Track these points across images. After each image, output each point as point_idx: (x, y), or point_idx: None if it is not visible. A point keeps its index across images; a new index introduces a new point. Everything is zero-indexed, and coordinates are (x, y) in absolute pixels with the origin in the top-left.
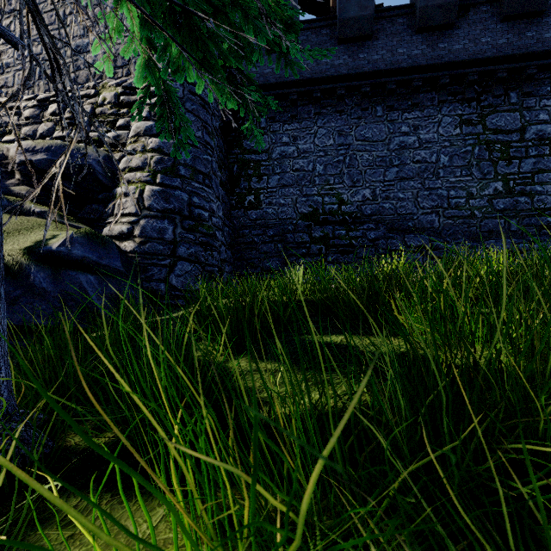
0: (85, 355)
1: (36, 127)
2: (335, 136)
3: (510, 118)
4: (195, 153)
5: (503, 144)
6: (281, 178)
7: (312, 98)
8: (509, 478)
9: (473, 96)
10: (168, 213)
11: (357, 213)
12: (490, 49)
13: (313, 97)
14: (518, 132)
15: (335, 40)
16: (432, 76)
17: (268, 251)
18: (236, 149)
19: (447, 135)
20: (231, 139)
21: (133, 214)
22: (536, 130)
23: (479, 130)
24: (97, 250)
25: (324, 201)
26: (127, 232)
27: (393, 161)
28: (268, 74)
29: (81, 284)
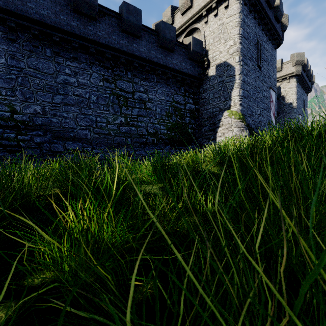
0: None
1: None
2: (7, 57)
3: (128, 85)
4: None
5: (124, 97)
6: None
7: None
8: None
9: (109, 66)
10: None
11: (29, 122)
12: (116, 44)
13: None
14: (131, 93)
15: None
16: (84, 44)
17: None
18: None
19: (95, 84)
20: None
21: None
22: (139, 95)
23: (113, 87)
24: None
25: None
26: None
27: (59, 90)
28: None
29: None
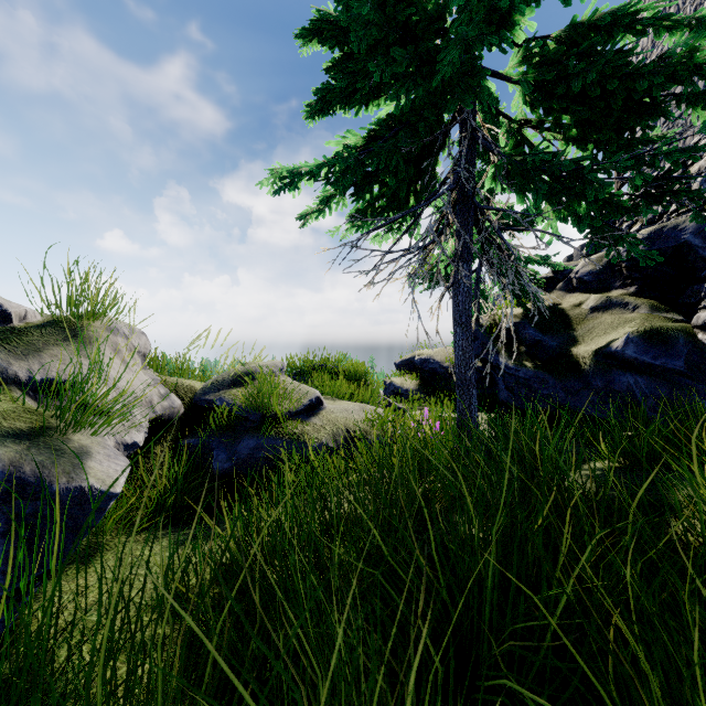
0: (575, 442)
1: (656, 207)
2: None
3: None
4: None
5: None
6: None
7: None
8: None
9: None
10: None
11: None
12: None
13: None
14: None
15: None
16: None
17: None
18: None
19: None
20: None
21: None
22: None
23: None
24: (653, 349)
25: None
26: None
27: None
28: None
29: (628, 384)
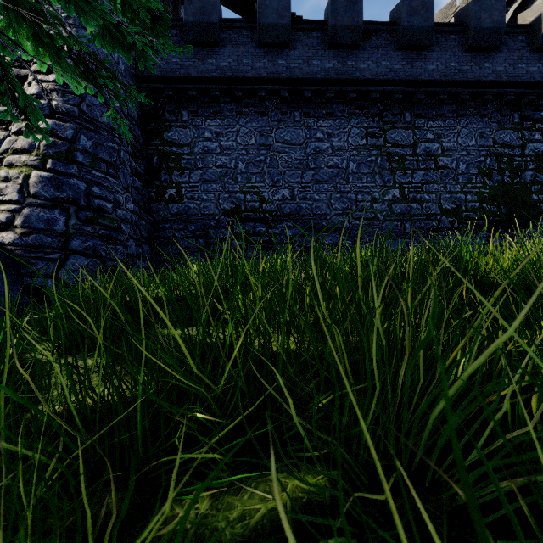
0: None
1: None
2: (256, 136)
3: (405, 134)
4: (97, 140)
5: (400, 156)
6: (204, 173)
7: (234, 97)
8: (195, 450)
9: (376, 112)
10: (60, 202)
11: (277, 211)
12: (389, 72)
13: (235, 96)
14: (411, 147)
15: (255, 43)
16: (342, 89)
17: (189, 246)
18: (156, 140)
19: (355, 145)
20: (150, 128)
21: (14, 202)
22: (425, 147)
23: (381, 142)
24: None
25: (246, 198)
26: (6, 222)
27: (309, 164)
28: (189, 67)
29: None
